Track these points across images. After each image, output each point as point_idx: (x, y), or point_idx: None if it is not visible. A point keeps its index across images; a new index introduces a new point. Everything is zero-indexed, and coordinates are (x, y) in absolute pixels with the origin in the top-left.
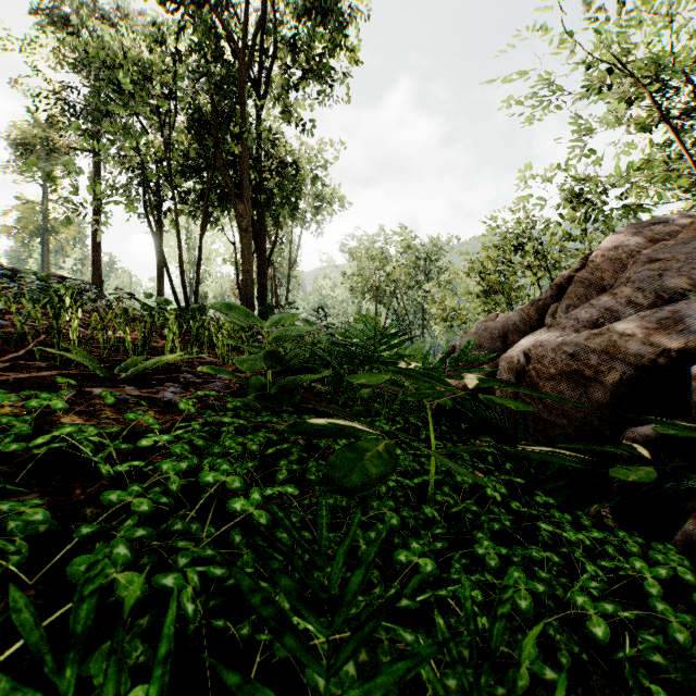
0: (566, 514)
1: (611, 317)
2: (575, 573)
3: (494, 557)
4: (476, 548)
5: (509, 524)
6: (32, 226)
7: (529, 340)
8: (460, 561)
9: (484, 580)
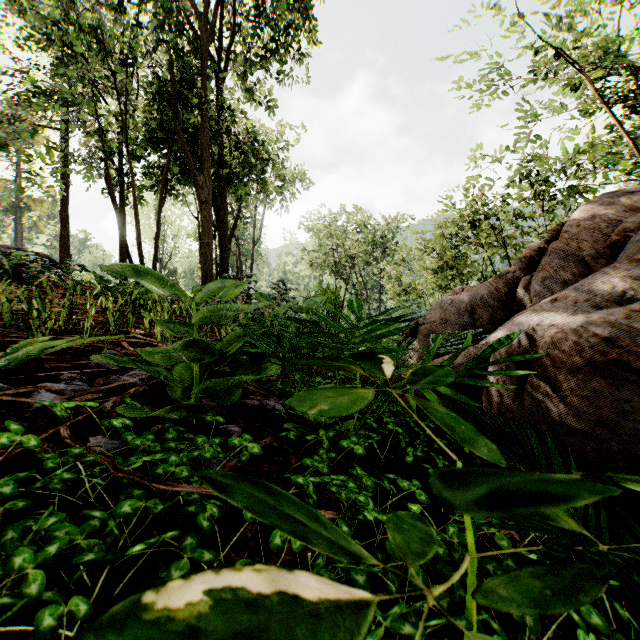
0: None
1: None
2: None
3: None
4: None
5: None
6: (5, 203)
7: (530, 318)
8: None
9: None
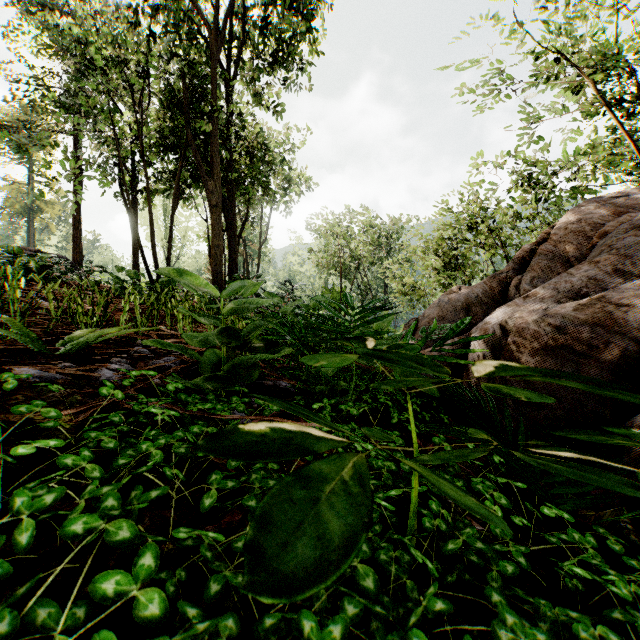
0: (587, 535)
1: (595, 286)
2: (622, 636)
3: None
4: (497, 628)
5: (524, 562)
6: (18, 206)
7: (504, 312)
8: None
9: None
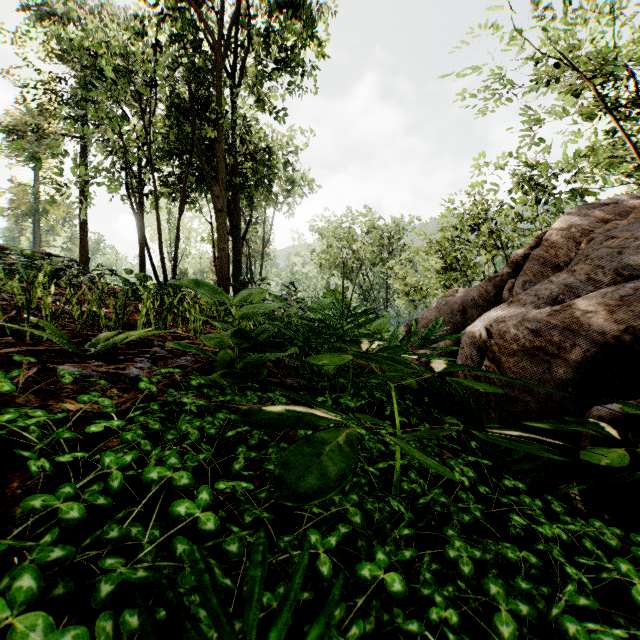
0: (536, 500)
1: (571, 293)
2: (551, 569)
3: (467, 562)
4: (447, 550)
5: (479, 515)
6: (24, 207)
7: (490, 316)
8: (430, 566)
9: (458, 594)
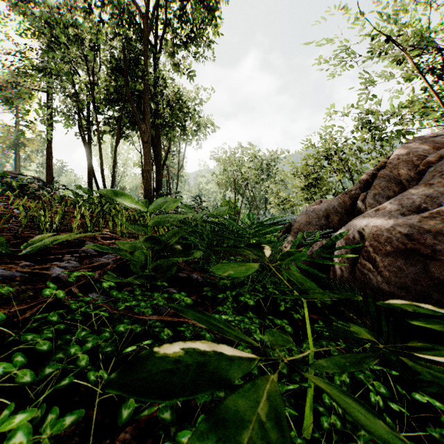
0: None
1: (431, 202)
2: None
3: None
4: None
5: None
6: (8, 142)
7: (361, 221)
8: None
9: None
